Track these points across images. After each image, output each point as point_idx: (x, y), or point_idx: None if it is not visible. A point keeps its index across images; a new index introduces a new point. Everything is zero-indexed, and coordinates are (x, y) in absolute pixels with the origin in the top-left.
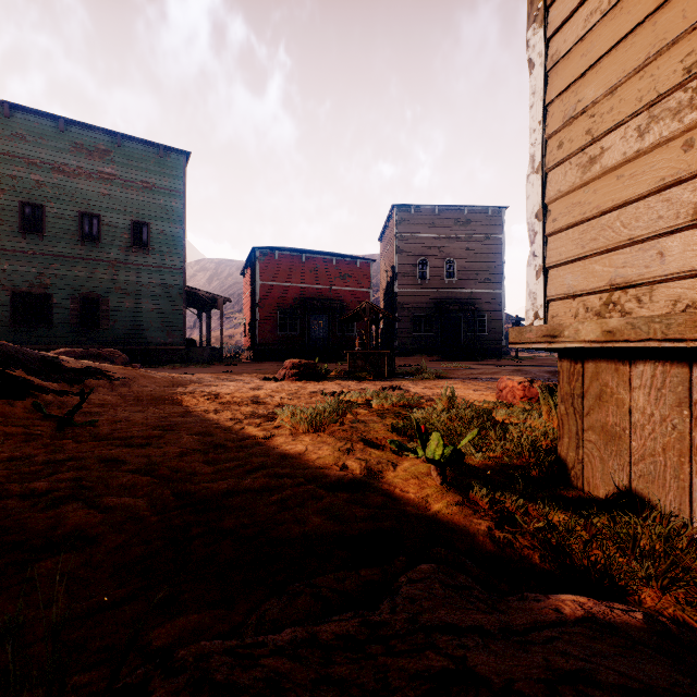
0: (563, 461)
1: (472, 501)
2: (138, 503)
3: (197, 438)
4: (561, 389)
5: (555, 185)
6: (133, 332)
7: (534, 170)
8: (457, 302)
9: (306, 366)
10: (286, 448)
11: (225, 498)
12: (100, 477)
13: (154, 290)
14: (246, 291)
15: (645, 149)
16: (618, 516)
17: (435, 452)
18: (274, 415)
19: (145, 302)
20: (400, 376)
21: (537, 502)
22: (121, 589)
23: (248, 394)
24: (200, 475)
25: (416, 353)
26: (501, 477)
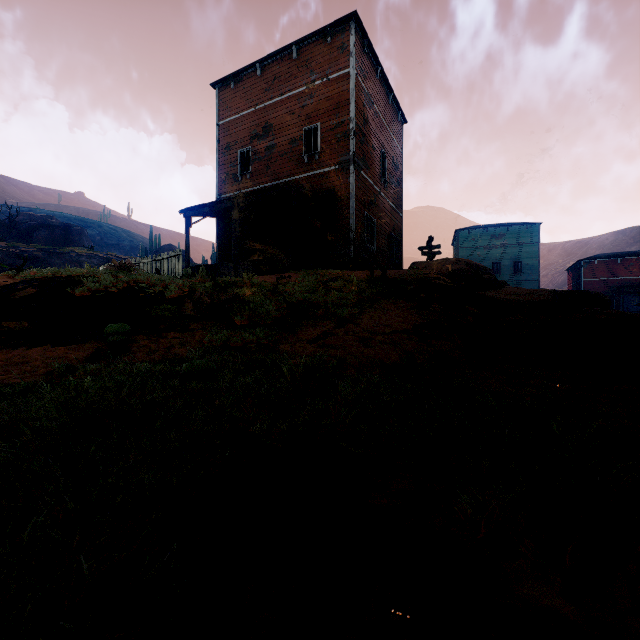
0: None
1: None
2: None
3: None
4: None
5: None
6: None
7: None
8: None
9: None
10: None
11: None
12: None
13: None
14: (570, 283)
15: None
16: None
17: None
18: None
19: None
20: None
21: None
22: None
23: None
24: None
25: None
26: None
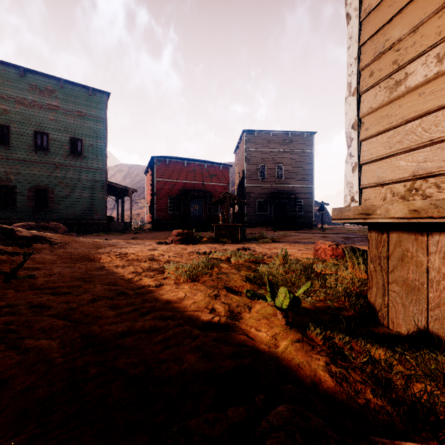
0: (372, 305)
1: (309, 338)
2: (50, 345)
3: (107, 287)
4: (370, 252)
5: (368, 104)
6: (71, 212)
7: (350, 93)
8: (284, 192)
9: (187, 234)
10: (171, 294)
11: (122, 338)
12: (27, 321)
13: (85, 183)
14: (148, 185)
15: (443, 71)
16: (427, 355)
17: (282, 303)
18: (164, 269)
19: (79, 191)
20: (248, 240)
21: (358, 338)
22: (15, 439)
23: (147, 254)
24: (105, 318)
25: (258, 225)
26: (327, 317)
